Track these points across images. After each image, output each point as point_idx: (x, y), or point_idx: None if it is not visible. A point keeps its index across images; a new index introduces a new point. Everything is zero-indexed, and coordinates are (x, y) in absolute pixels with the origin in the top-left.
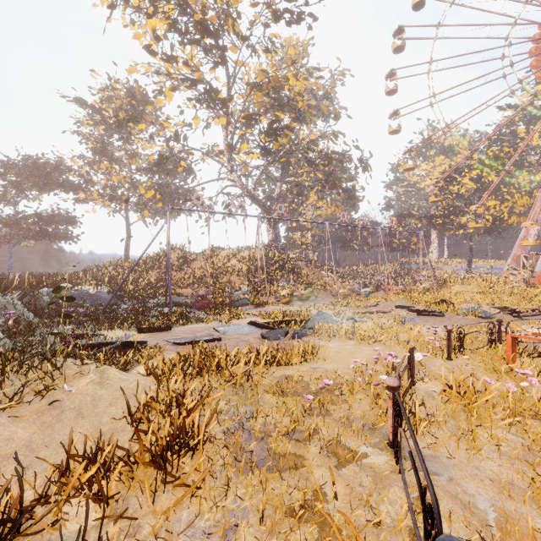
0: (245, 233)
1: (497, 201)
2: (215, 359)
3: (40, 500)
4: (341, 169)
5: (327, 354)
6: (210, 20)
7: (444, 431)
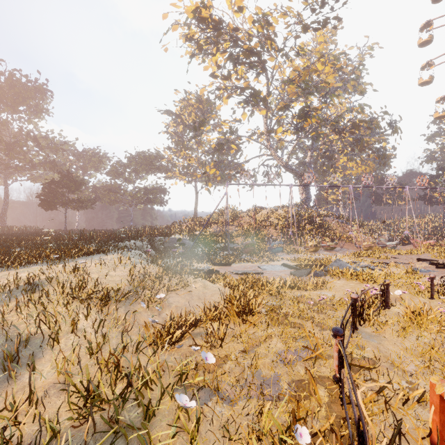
0: (280, 198)
1: None
2: (260, 282)
3: (199, 319)
4: (369, 133)
5: (333, 287)
6: (254, 47)
7: (391, 329)
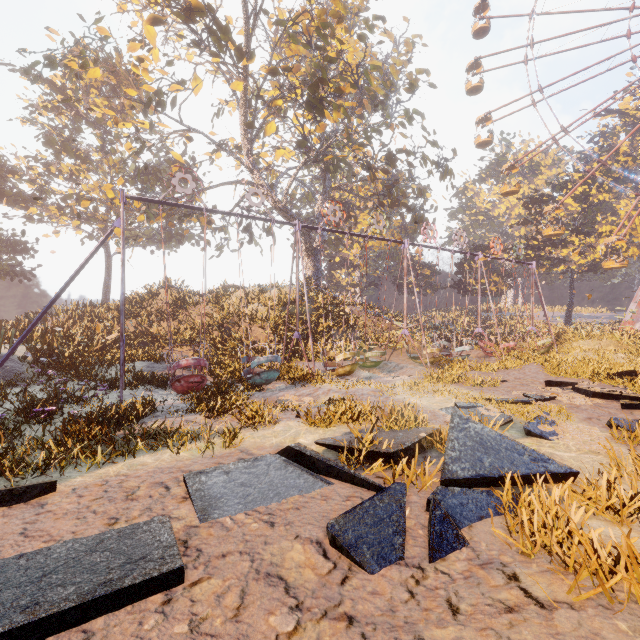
0: (273, 252)
1: (613, 226)
2: None
3: None
4: (407, 178)
5: None
6: None
7: None
